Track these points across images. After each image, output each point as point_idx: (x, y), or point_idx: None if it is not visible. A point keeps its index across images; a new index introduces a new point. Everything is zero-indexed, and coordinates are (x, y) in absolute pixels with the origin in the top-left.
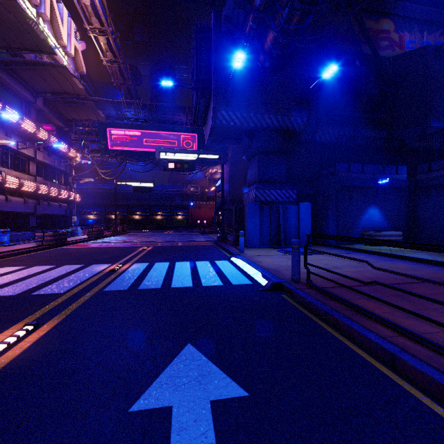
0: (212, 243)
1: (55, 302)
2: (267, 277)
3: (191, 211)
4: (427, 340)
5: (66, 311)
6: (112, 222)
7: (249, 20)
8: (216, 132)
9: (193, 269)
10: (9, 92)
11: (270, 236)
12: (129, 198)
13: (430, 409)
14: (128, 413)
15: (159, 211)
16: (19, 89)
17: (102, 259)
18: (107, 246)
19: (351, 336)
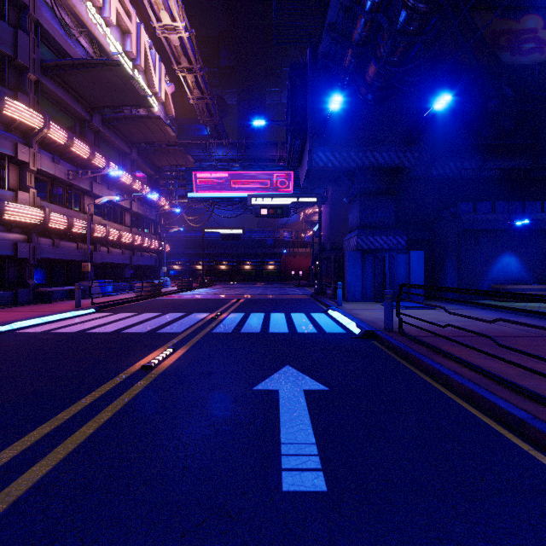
0: (308, 297)
1: (178, 337)
2: (361, 327)
3: (283, 261)
4: (480, 368)
5: (190, 343)
6: (197, 273)
7: (348, 55)
8: (313, 174)
9: (288, 319)
10: (109, 147)
11: (374, 289)
12: (215, 246)
13: (458, 404)
14: (252, 390)
15: (248, 261)
16: (118, 143)
17: (200, 309)
18: (199, 298)
19: (423, 368)
